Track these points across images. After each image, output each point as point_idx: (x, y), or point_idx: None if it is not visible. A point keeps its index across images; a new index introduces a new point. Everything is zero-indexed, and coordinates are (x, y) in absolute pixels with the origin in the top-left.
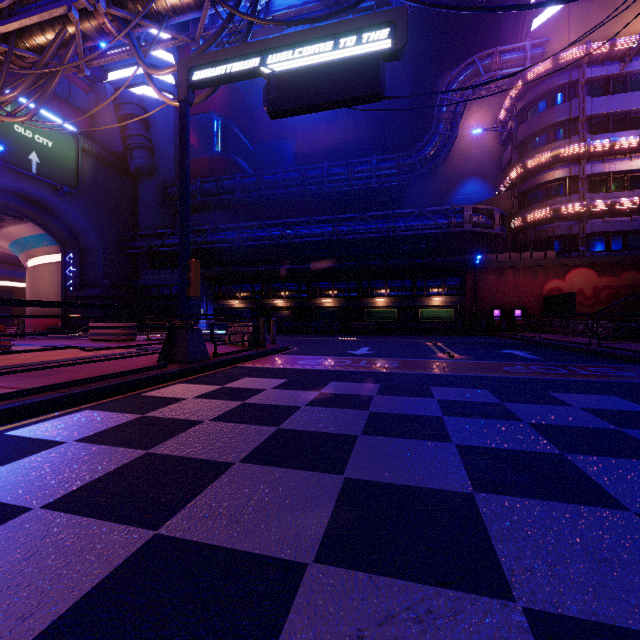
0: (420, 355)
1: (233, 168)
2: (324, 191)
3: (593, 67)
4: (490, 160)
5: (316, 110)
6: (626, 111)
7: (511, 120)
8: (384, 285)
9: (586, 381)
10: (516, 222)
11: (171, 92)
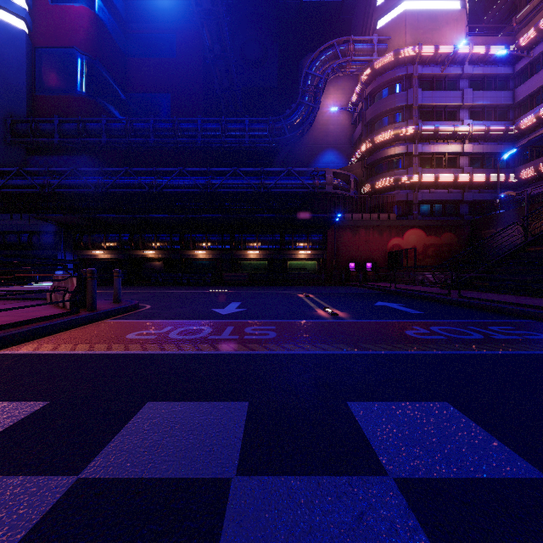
0: (298, 313)
1: (100, 112)
2: (198, 145)
3: (423, 66)
4: (344, 136)
5: None
6: (445, 105)
7: (361, 102)
8: (256, 238)
9: (535, 357)
10: (366, 188)
11: (22, 16)
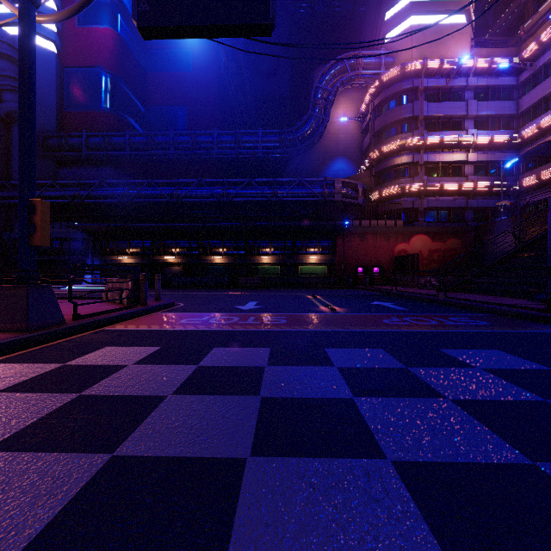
0: (305, 309)
1: (123, 126)
2: (214, 156)
3: (428, 78)
4: (354, 144)
5: (198, 35)
6: (450, 116)
7: (370, 113)
8: (269, 244)
9: (460, 333)
10: (374, 196)
11: (52, 39)
